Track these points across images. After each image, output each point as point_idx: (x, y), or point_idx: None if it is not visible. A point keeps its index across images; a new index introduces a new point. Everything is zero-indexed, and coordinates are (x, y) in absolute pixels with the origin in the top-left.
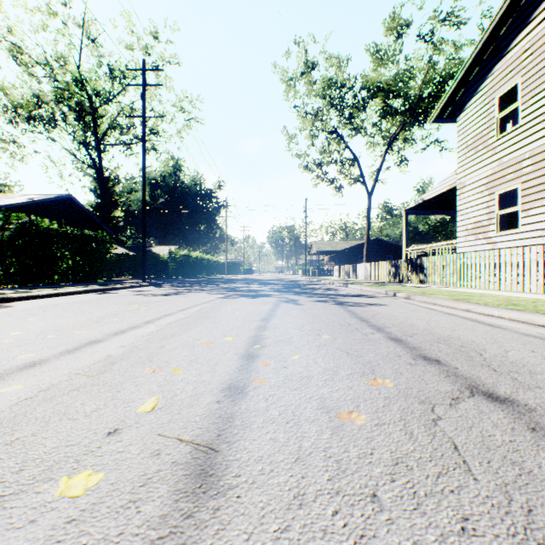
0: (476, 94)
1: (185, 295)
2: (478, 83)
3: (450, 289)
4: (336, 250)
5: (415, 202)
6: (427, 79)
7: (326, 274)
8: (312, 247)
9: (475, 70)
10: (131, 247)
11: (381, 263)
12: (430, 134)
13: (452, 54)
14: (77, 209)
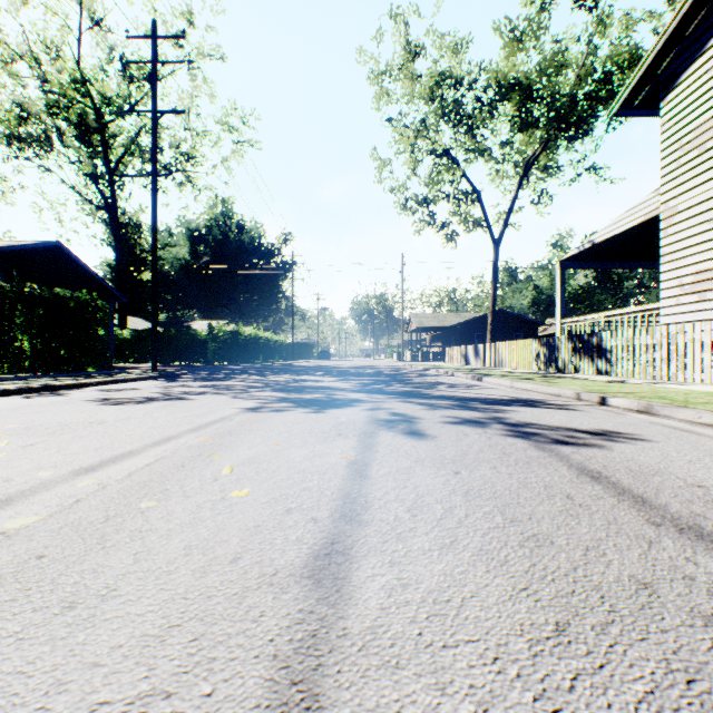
0: (701, 54)
1: (181, 403)
2: (705, 35)
3: (685, 386)
4: (445, 326)
5: (578, 247)
6: (584, 72)
7: (431, 359)
8: (410, 322)
9: (699, 14)
10: (163, 322)
11: (522, 342)
12: (585, 156)
13: (619, 37)
14: (70, 263)
